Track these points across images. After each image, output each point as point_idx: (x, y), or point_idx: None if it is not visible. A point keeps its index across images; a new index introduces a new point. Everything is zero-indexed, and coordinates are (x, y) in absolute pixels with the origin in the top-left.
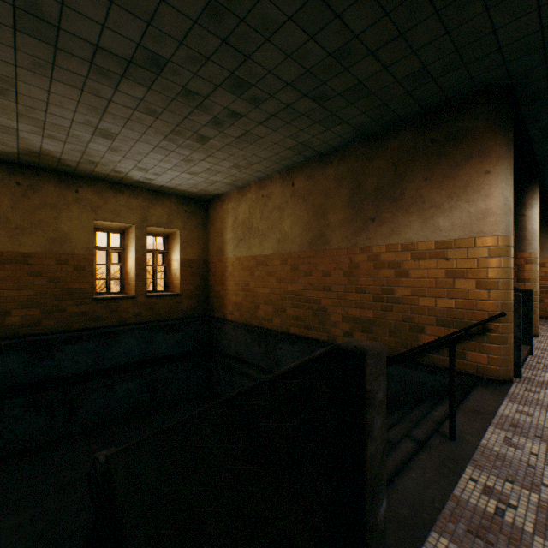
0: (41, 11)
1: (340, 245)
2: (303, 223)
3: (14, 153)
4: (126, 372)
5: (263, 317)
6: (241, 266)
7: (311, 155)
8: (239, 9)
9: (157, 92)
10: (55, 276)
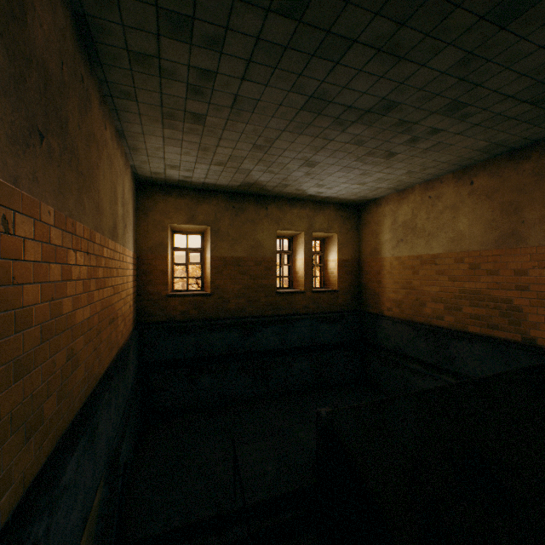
0: (326, 95)
1: (541, 242)
2: (486, 221)
3: (236, 186)
4: (298, 353)
5: (430, 314)
6: (401, 265)
7: (499, 152)
8: (490, 54)
9: (374, 127)
10: (253, 275)
